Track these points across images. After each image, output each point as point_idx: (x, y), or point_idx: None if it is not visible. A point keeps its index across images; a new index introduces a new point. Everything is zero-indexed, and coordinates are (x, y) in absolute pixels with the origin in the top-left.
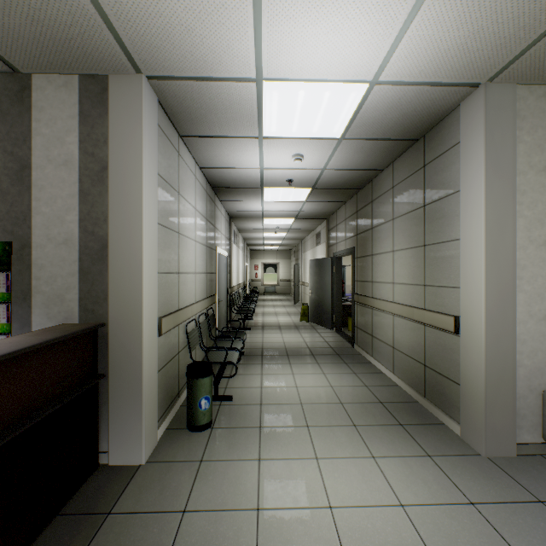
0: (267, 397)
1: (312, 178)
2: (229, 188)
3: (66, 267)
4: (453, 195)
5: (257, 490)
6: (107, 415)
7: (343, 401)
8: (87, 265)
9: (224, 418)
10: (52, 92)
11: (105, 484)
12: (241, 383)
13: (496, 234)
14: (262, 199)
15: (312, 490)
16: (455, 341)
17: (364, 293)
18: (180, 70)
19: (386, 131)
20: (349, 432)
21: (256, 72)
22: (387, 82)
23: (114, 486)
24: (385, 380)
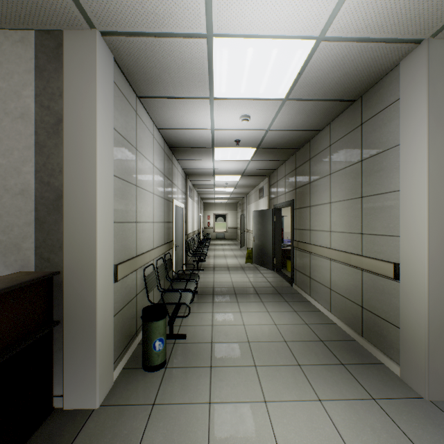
0: (217, 336)
1: (257, 139)
2: (184, 147)
3: (23, 217)
4: (392, 149)
5: (207, 440)
6: (62, 360)
7: (287, 339)
8: (43, 215)
9: (178, 357)
10: (9, 47)
11: (57, 431)
12: (194, 321)
13: (438, 184)
14: (213, 158)
15: (262, 439)
16: (394, 287)
17: (302, 240)
18: (132, 24)
19: (326, 92)
20: (294, 372)
21: (206, 26)
22: (333, 38)
23: (65, 434)
24: (323, 318)
